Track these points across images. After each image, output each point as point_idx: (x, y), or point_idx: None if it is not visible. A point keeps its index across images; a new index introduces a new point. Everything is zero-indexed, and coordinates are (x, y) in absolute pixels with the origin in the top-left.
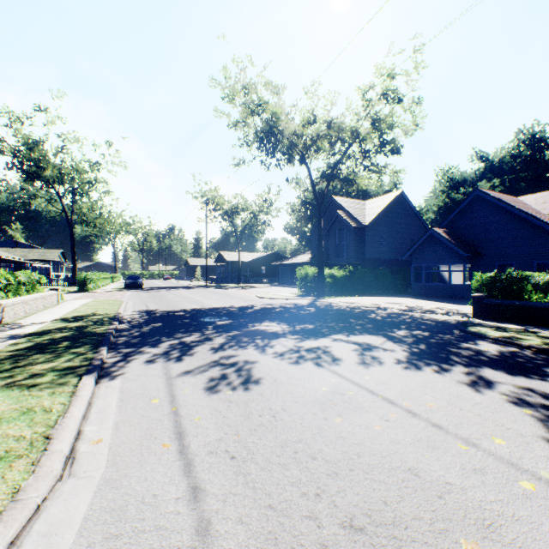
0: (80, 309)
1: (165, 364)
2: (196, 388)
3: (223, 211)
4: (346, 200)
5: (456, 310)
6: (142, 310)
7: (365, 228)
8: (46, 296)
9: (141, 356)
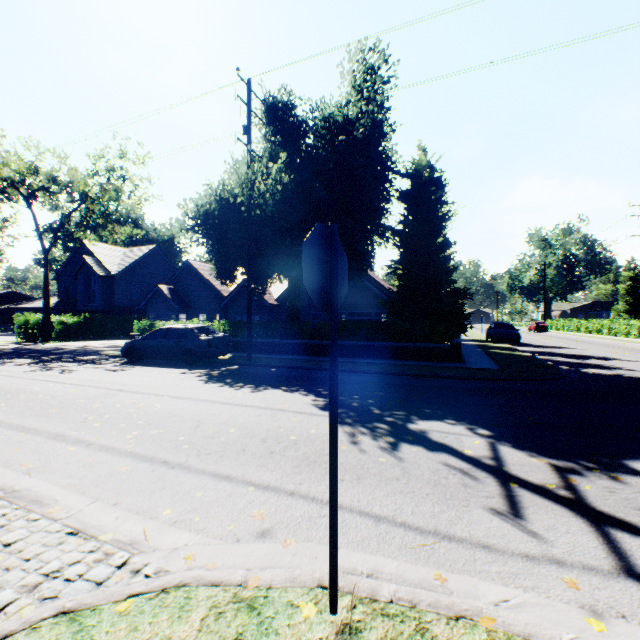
0: None
1: None
2: None
3: None
4: (100, 245)
5: None
6: None
7: (116, 277)
8: None
9: None
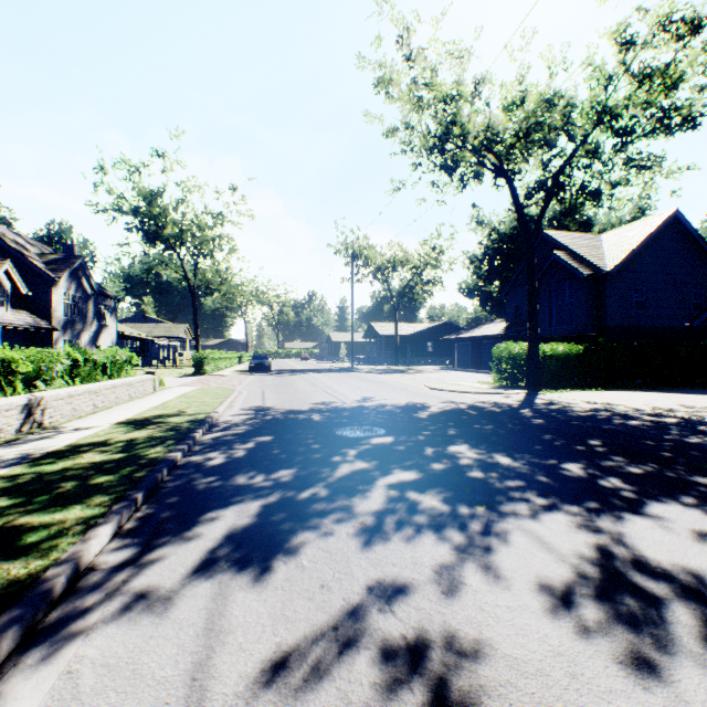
0: (170, 402)
1: (216, 606)
2: None
3: (374, 267)
4: (566, 234)
5: None
6: (254, 406)
7: (607, 276)
8: (134, 382)
9: (180, 547)
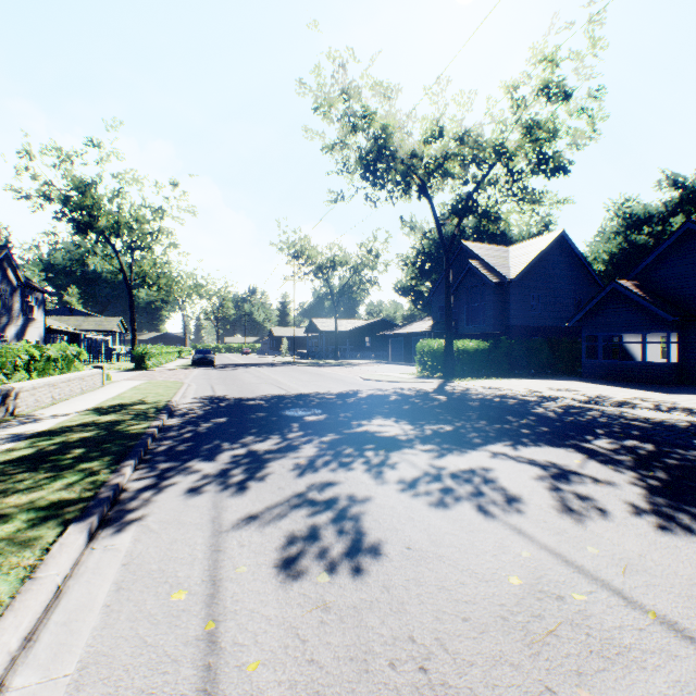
0: (125, 394)
1: (217, 499)
2: (262, 561)
3: (315, 266)
4: (481, 246)
5: (669, 402)
6: (206, 396)
7: (510, 284)
8: (85, 376)
9: (182, 478)
